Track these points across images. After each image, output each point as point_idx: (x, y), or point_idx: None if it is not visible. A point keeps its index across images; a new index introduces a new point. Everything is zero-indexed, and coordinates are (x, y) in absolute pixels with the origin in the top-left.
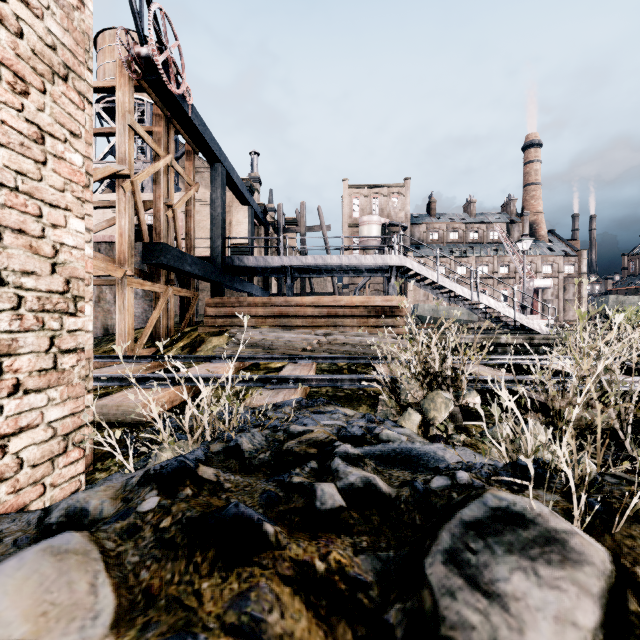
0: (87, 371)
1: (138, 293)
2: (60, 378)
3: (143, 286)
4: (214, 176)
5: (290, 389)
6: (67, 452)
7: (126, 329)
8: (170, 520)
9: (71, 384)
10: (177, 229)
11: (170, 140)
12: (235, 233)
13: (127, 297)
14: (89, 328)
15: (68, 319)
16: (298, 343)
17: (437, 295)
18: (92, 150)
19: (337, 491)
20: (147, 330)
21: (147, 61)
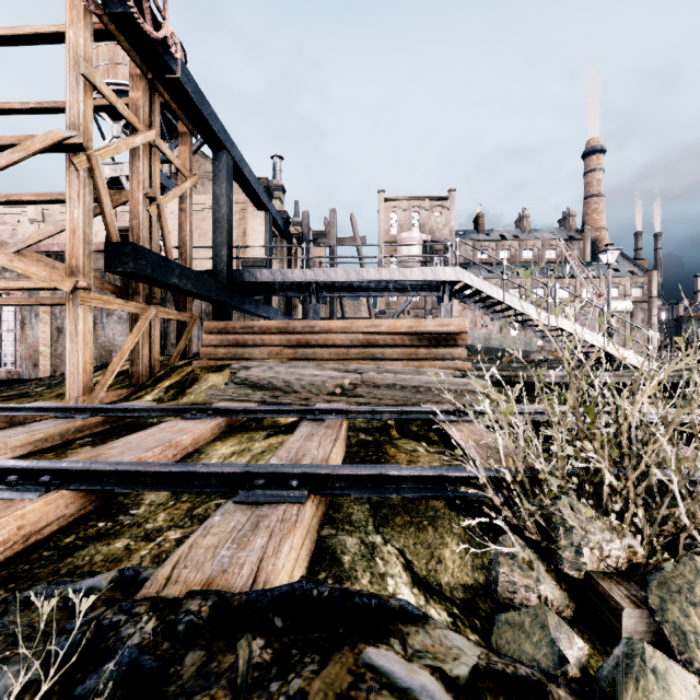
0: None
1: (121, 316)
2: None
3: (109, 304)
4: (218, 167)
5: (288, 506)
6: None
7: (80, 364)
8: None
9: None
10: (165, 231)
11: (154, 112)
12: (249, 244)
13: (81, 319)
14: None
15: None
16: (323, 383)
17: (500, 319)
18: None
19: None
20: (115, 365)
21: None
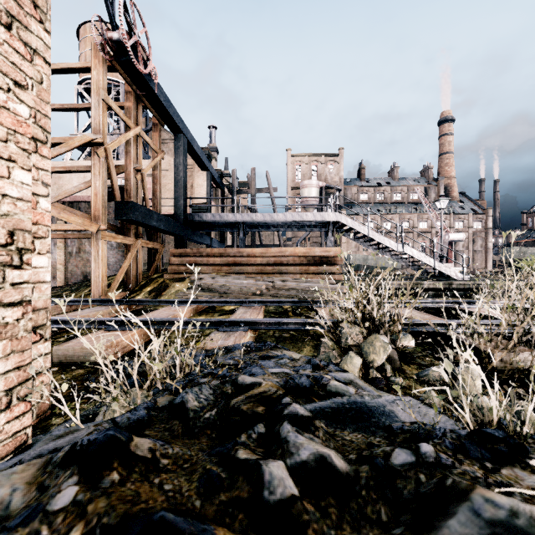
0: (44, 320)
1: (112, 245)
2: (2, 332)
3: (115, 239)
4: (177, 145)
5: (241, 332)
6: (11, 407)
7: (100, 276)
8: (81, 528)
9: (15, 338)
10: (145, 190)
11: (139, 114)
12: (196, 194)
13: (101, 248)
14: (46, 279)
15: (12, 272)
16: (249, 288)
17: (367, 247)
18: (50, 108)
19: (287, 473)
20: (119, 277)
21: (118, 44)
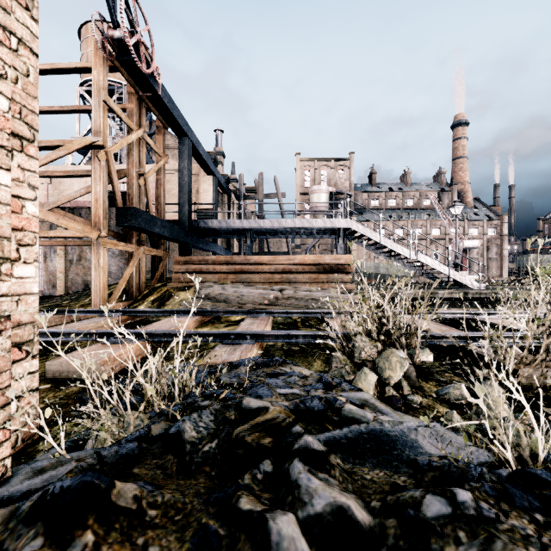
0: (31, 335)
1: (114, 252)
2: None
3: (117, 246)
4: (182, 149)
5: (247, 345)
6: None
7: (101, 285)
8: None
9: None
10: (148, 195)
11: (142, 116)
12: (201, 200)
13: (102, 256)
14: (34, 290)
15: None
16: (256, 298)
17: (379, 254)
18: (37, 104)
19: (299, 530)
20: (120, 286)
21: (120, 43)
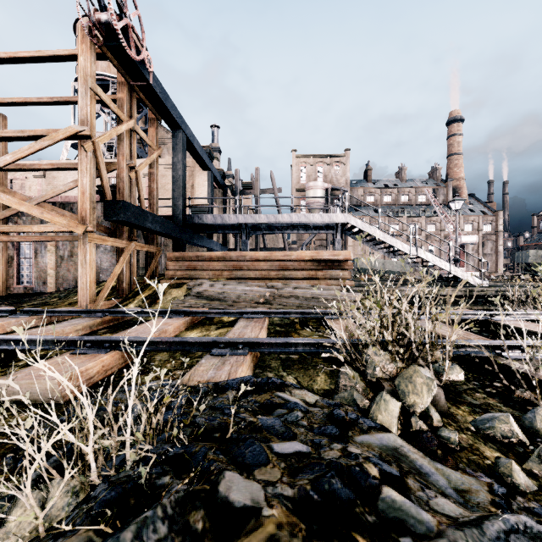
0: None
1: (106, 248)
2: None
3: (105, 242)
4: (175, 142)
5: (238, 356)
6: None
7: (88, 282)
8: None
9: None
10: (140, 189)
11: (133, 106)
12: (196, 195)
13: (88, 252)
14: None
15: None
16: (251, 296)
17: (378, 250)
18: None
19: None
20: (109, 283)
21: (107, 27)
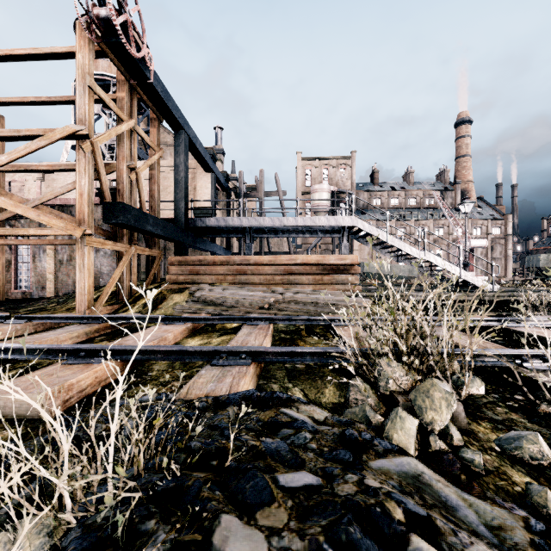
0: None
1: (107, 252)
2: None
3: (104, 245)
4: (178, 142)
5: (241, 367)
6: None
7: (86, 287)
8: None
9: None
10: (141, 191)
11: (133, 106)
12: (199, 197)
13: (87, 256)
14: None
15: None
16: (255, 301)
17: (385, 254)
18: None
19: None
20: (108, 288)
21: (106, 23)
